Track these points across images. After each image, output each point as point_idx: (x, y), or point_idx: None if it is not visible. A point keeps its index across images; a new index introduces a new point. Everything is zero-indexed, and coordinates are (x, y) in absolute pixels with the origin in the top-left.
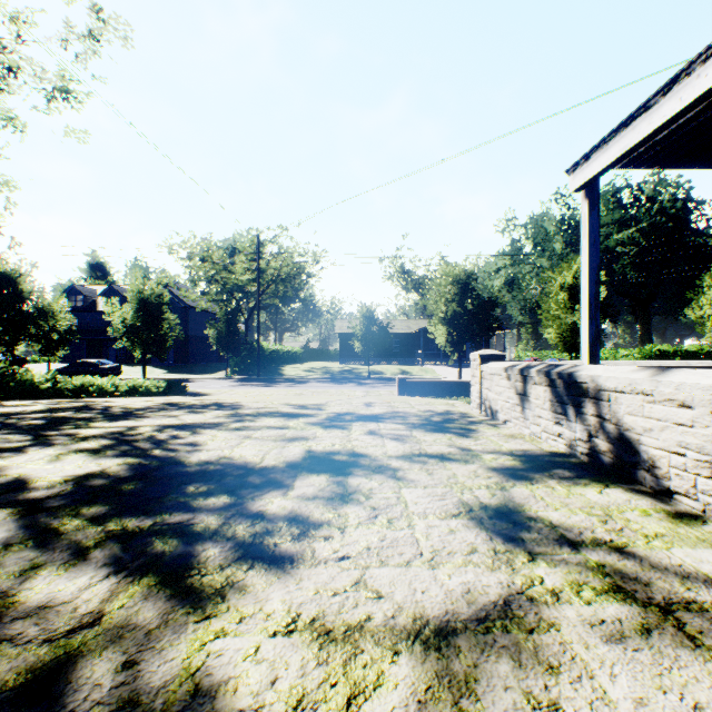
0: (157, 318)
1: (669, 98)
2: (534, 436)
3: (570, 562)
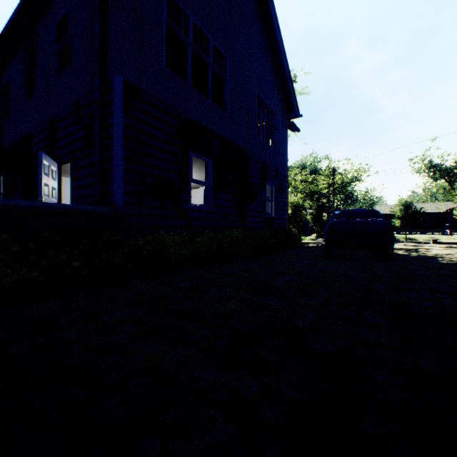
0: (298, 213)
1: None
2: None
3: None
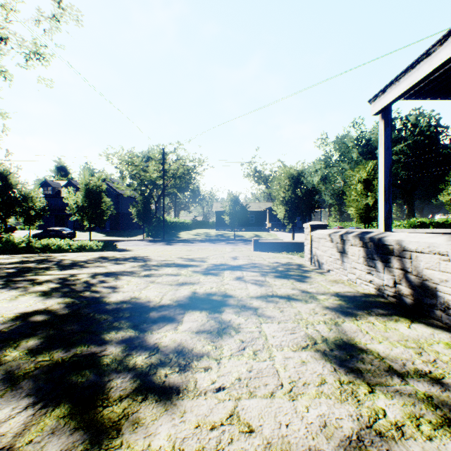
0: (98, 201)
1: (444, 46)
2: (351, 281)
3: (403, 393)
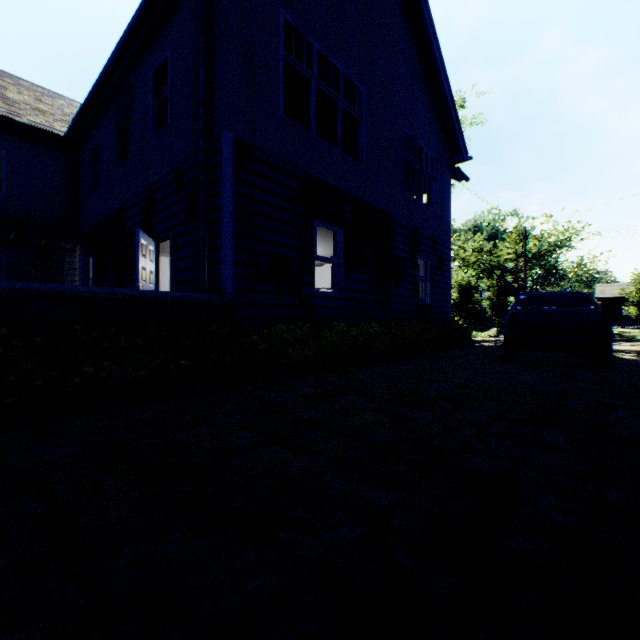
0: (468, 297)
1: None
2: None
3: None
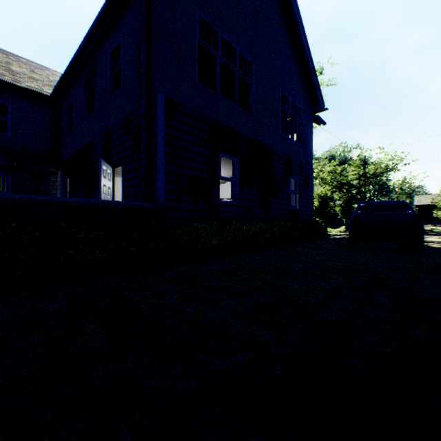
0: (325, 205)
1: None
2: None
3: None
